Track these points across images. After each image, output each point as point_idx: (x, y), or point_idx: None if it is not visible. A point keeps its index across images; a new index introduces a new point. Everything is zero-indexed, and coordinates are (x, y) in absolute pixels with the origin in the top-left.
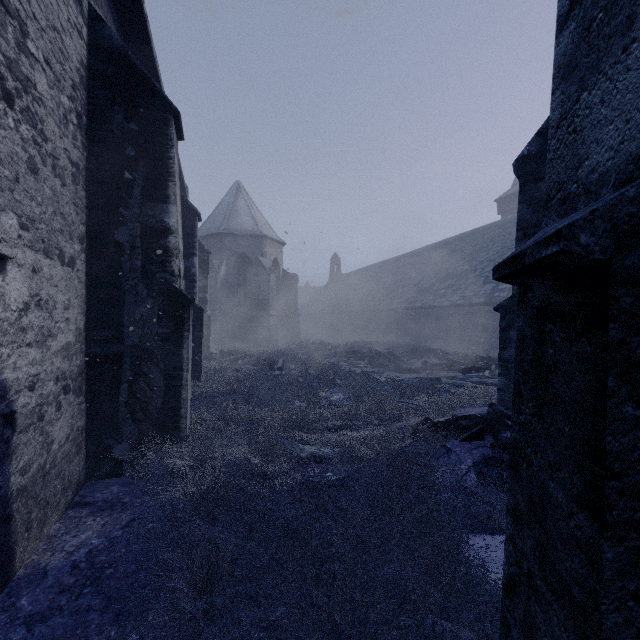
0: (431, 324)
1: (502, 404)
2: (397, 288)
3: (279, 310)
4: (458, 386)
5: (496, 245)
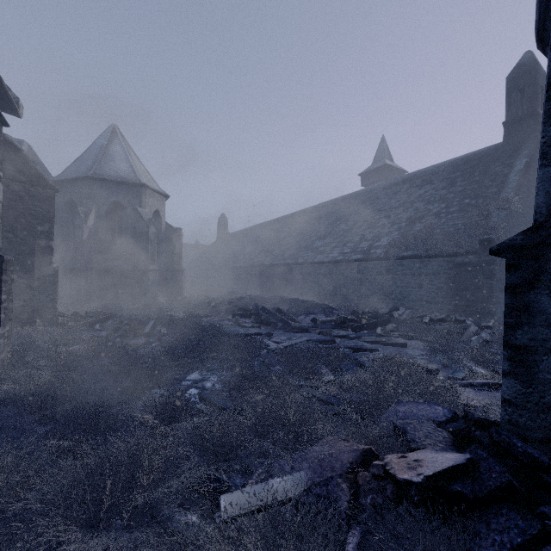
0: (313, 279)
1: (512, 430)
2: (280, 245)
3: (161, 265)
4: (357, 350)
5: (368, 208)
